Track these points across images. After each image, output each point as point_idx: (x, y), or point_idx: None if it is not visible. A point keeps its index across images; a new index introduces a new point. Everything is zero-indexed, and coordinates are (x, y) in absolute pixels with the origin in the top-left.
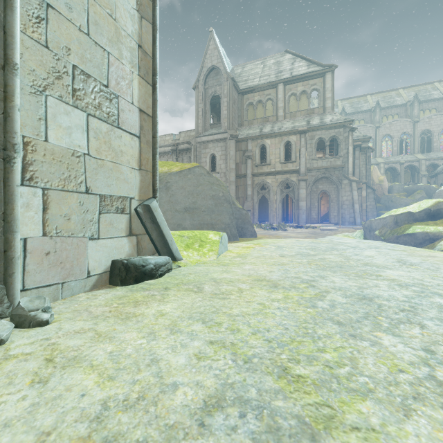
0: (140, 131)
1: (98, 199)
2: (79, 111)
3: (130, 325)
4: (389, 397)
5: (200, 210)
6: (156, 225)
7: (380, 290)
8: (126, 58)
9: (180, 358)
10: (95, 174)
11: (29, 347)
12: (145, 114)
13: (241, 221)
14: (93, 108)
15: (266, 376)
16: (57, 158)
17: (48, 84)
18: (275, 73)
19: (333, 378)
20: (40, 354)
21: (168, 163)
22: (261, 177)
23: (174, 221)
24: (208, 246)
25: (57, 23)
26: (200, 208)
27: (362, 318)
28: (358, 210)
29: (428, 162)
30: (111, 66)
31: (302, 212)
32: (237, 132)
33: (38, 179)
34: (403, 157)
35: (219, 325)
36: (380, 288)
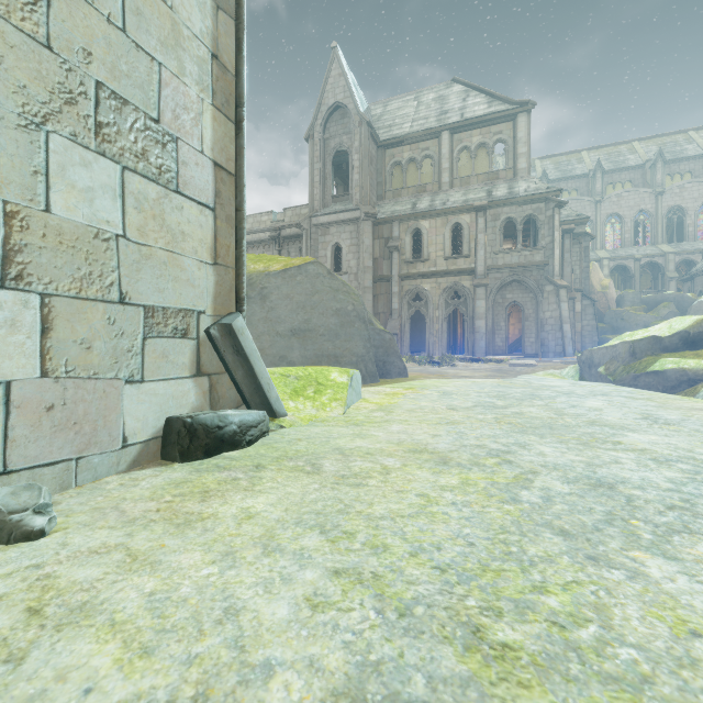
0: (216, 199)
1: (142, 314)
2: (107, 161)
3: (191, 538)
4: (685, 695)
5: (316, 334)
6: (242, 359)
7: (624, 469)
8: (191, 75)
9: (279, 605)
10: (137, 270)
11: (1, 583)
12: (223, 171)
13: (383, 350)
14: (132, 157)
15: (442, 647)
16: (67, 242)
17: (50, 111)
18: (437, 115)
19: (569, 650)
20: (19, 599)
21: (265, 256)
22: (414, 281)
23: (273, 352)
24: (330, 392)
25: (68, 8)
26: (316, 330)
27: (603, 523)
28: (569, 334)
29: (678, 257)
30: (165, 86)
31: (479, 337)
32: (375, 209)
33: (32, 278)
34: (639, 249)
35: (350, 537)
36: (623, 465)
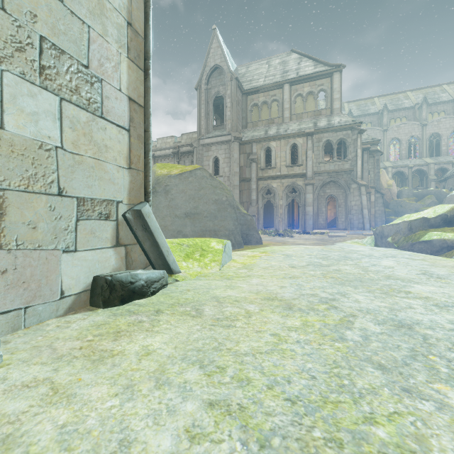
0: (130, 123)
1: (75, 203)
2: (49, 93)
3: (102, 372)
4: None
5: (202, 216)
6: (148, 234)
7: (417, 313)
8: (112, 36)
9: (164, 437)
10: (71, 172)
11: None
12: (135, 104)
13: (246, 227)
14: (68, 91)
15: None
16: (17, 151)
17: (4, 56)
18: (281, 73)
19: None
20: None
21: (168, 165)
22: (266, 181)
23: (173, 228)
24: (210, 255)
25: None
26: (202, 214)
27: (409, 359)
28: (367, 216)
29: (436, 166)
30: (93, 43)
31: (308, 218)
32: (241, 134)
33: None
34: (411, 161)
35: (221, 372)
36: (415, 310)
